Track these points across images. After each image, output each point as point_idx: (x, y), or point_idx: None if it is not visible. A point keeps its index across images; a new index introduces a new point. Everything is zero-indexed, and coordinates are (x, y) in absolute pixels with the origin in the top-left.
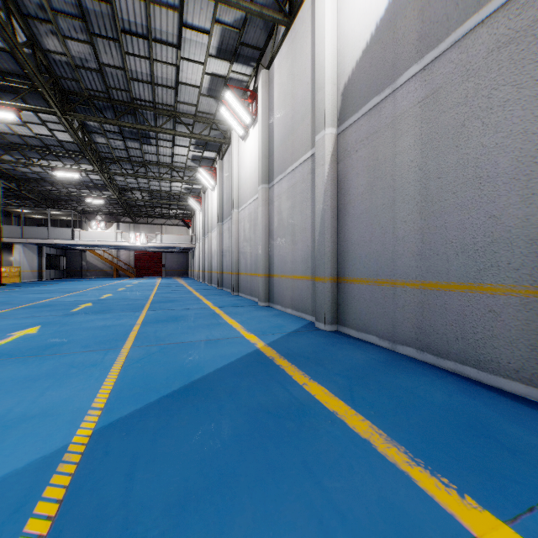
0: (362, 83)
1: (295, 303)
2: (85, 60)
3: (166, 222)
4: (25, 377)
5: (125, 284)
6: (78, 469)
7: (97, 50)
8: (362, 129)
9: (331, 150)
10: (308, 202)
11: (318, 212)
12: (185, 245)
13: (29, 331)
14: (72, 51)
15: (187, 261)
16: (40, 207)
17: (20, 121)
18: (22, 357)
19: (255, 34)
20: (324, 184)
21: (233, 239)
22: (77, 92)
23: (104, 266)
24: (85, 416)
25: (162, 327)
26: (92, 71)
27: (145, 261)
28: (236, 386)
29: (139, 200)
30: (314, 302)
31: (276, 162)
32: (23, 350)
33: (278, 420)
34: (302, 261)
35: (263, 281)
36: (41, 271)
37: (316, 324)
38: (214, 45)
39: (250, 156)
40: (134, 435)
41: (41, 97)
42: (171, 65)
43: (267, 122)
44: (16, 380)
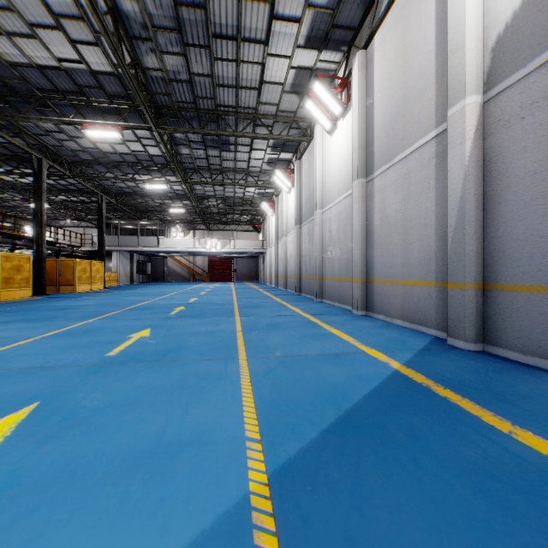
0: (534, 26)
1: (408, 313)
2: (177, 72)
3: (236, 228)
4: (159, 386)
5: (204, 288)
6: (282, 544)
7: (188, 61)
8: (534, 88)
9: (475, 124)
10: (431, 192)
11: (452, 202)
12: (256, 250)
13: (142, 334)
14: (167, 66)
15: (257, 266)
16: (132, 218)
17: (120, 140)
18: (147, 362)
19: (350, 12)
20: (463, 167)
21: (316, 242)
22: (168, 105)
23: (182, 271)
24: (246, 450)
25: (266, 335)
26: (183, 82)
27: (217, 266)
28: (410, 425)
29: (215, 207)
30: (441, 313)
31: (378, 152)
32: (145, 354)
33: (527, 498)
34: (419, 263)
35: (359, 287)
36: (132, 275)
37: (449, 340)
38: (303, 34)
39: (338, 151)
40: (324, 492)
41: (138, 115)
42: (257, 64)
43: (364, 108)
44: (152, 390)
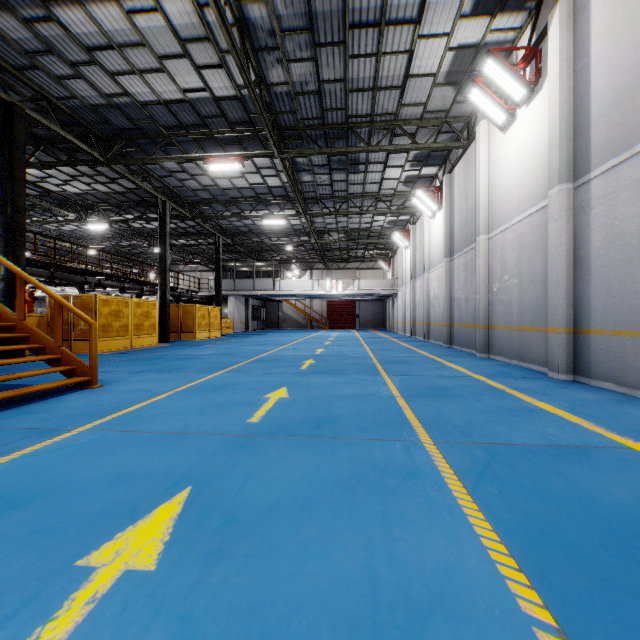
0: None
1: None
2: (305, 83)
3: (359, 266)
4: (331, 479)
5: (326, 337)
6: None
7: (318, 66)
8: None
9: None
10: None
11: None
12: (385, 291)
13: (279, 394)
14: (294, 77)
15: (384, 311)
16: (246, 259)
17: (239, 173)
18: (301, 437)
19: None
20: None
21: (479, 278)
22: (292, 125)
23: (298, 316)
24: None
25: (439, 406)
26: (311, 94)
27: (337, 311)
28: None
29: (337, 242)
30: None
31: (599, 140)
32: (294, 423)
33: None
34: None
35: (562, 339)
36: (247, 322)
37: None
38: None
39: (517, 151)
40: None
41: (259, 141)
42: (403, 53)
43: (570, 81)
44: (324, 484)
